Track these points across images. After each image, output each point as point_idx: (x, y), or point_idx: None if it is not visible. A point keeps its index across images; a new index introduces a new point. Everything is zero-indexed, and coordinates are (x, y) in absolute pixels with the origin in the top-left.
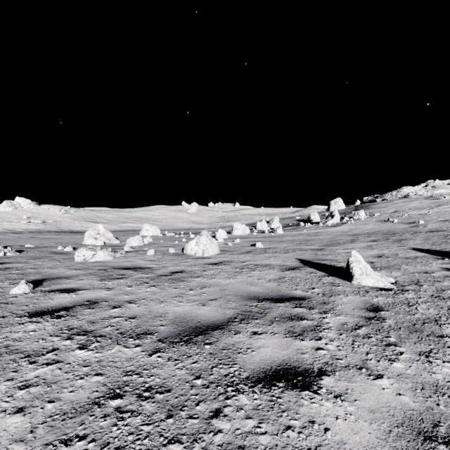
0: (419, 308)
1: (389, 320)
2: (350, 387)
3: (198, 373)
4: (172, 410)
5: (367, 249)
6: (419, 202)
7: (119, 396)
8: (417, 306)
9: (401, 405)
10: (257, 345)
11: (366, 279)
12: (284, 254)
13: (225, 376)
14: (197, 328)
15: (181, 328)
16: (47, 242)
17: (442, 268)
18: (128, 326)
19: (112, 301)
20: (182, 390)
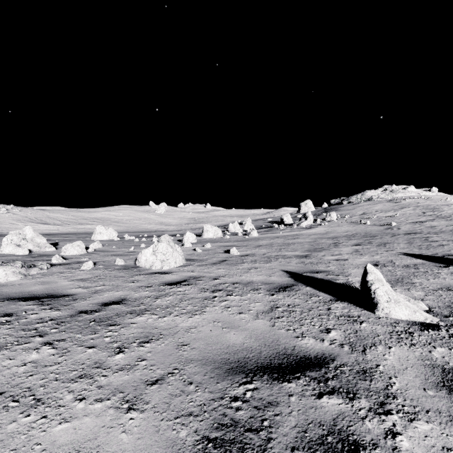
0: None
1: None
2: None
3: None
4: None
5: (356, 255)
6: (383, 204)
7: None
8: None
9: None
10: None
11: (397, 309)
12: (266, 263)
13: None
14: None
15: None
16: None
17: None
18: None
19: None
20: None
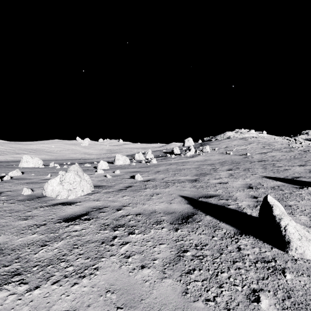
0: None
1: None
2: None
3: None
4: None
5: (233, 179)
6: (237, 141)
7: None
8: None
9: None
10: None
11: None
12: (165, 188)
13: None
14: None
15: None
16: None
17: None
18: None
19: None
20: None
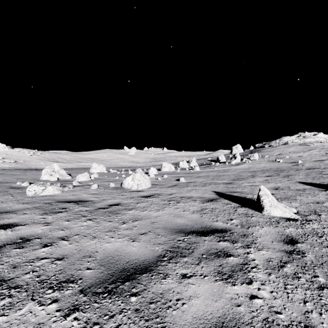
0: None
1: (308, 255)
2: None
3: None
4: None
5: (265, 183)
6: (295, 147)
7: None
8: (326, 237)
9: None
10: (188, 294)
11: (275, 210)
12: (202, 187)
13: None
14: (125, 270)
15: (108, 272)
16: (10, 178)
17: None
18: (51, 271)
19: (46, 238)
20: None
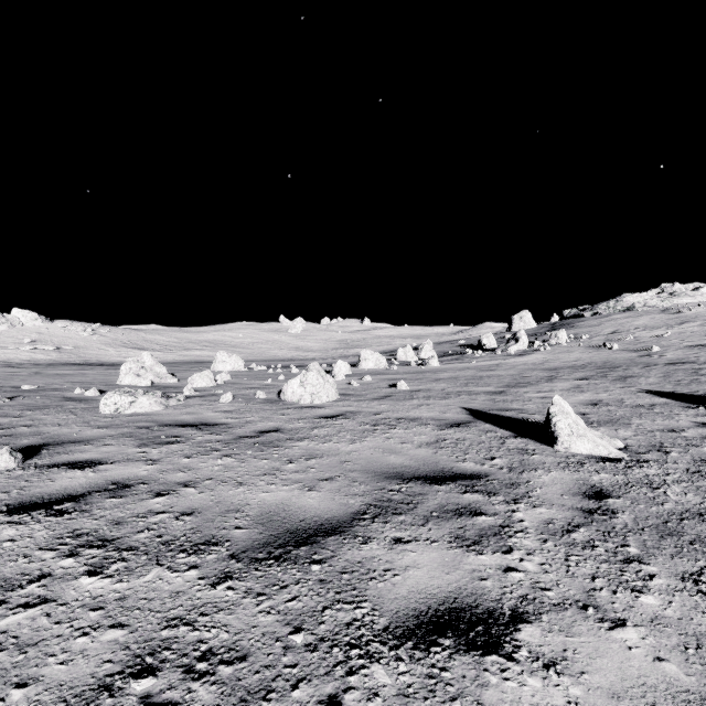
0: (670, 492)
1: (623, 515)
2: (570, 646)
3: (298, 620)
4: (248, 701)
5: (574, 393)
6: (650, 317)
7: (151, 672)
8: (666, 488)
9: (666, 681)
10: (403, 564)
11: (579, 443)
12: (442, 400)
13: (346, 626)
14: (299, 531)
15: (271, 533)
16: (59, 382)
17: (697, 423)
18: (179, 530)
19: (156, 483)
20: (268, 657)
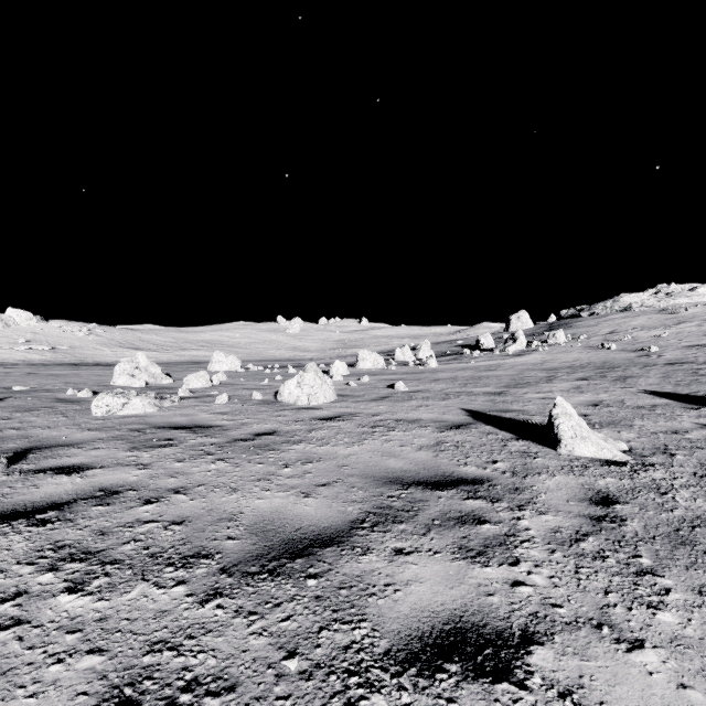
0: (678, 497)
1: (632, 523)
2: (587, 671)
3: (293, 642)
4: None
5: (574, 393)
6: (647, 317)
7: (130, 705)
8: (674, 493)
9: None
10: (404, 578)
11: (582, 445)
12: (441, 401)
13: (344, 650)
14: (295, 542)
15: (265, 544)
16: (51, 383)
17: (700, 424)
18: (167, 541)
19: (146, 489)
20: (259, 686)
